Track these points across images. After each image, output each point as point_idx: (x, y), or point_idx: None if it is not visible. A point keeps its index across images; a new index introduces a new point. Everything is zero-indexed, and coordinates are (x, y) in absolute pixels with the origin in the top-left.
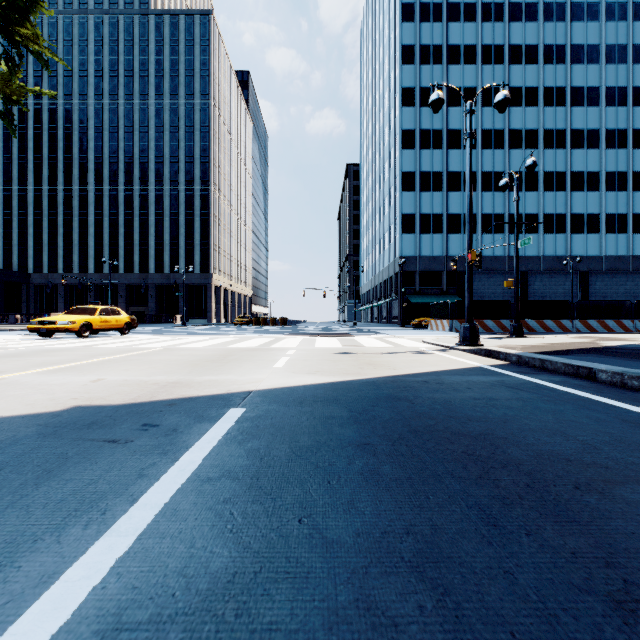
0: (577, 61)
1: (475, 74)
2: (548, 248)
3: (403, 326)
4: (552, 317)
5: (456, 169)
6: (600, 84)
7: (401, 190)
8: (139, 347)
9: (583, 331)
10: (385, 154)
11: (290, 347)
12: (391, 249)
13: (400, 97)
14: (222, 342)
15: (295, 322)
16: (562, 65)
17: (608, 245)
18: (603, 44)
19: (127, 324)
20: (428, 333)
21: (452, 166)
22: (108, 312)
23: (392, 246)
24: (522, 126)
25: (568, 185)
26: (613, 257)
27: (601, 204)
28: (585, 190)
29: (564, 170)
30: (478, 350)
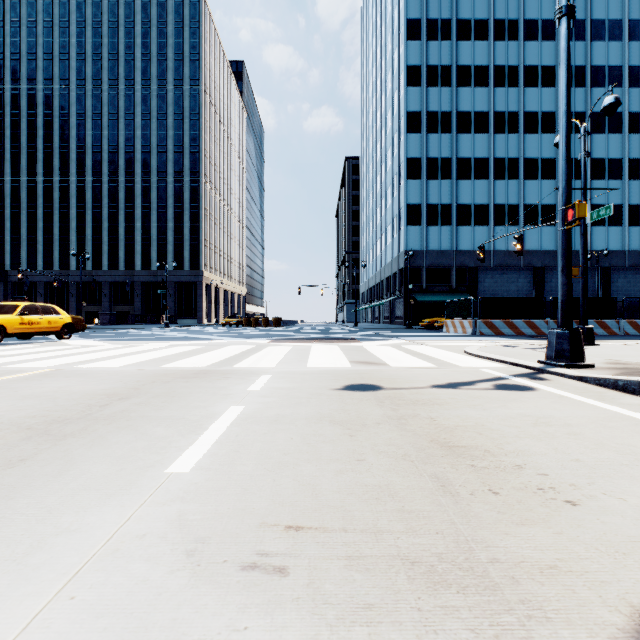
0: (598, 38)
1: (487, 51)
2: None
3: (410, 327)
4: (595, 317)
5: (466, 155)
6: (623, 63)
7: (406, 178)
8: (12, 367)
9: (632, 334)
10: (387, 141)
11: (265, 367)
12: (394, 243)
13: (405, 76)
14: (170, 354)
15: (291, 322)
16: (581, 42)
17: (631, 239)
18: (626, 19)
19: (68, 326)
20: (451, 337)
21: (462, 152)
22: (36, 310)
23: (396, 240)
24: (538, 108)
25: (588, 173)
26: (637, 252)
27: (624, 194)
28: (606, 178)
29: None
30: (632, 384)
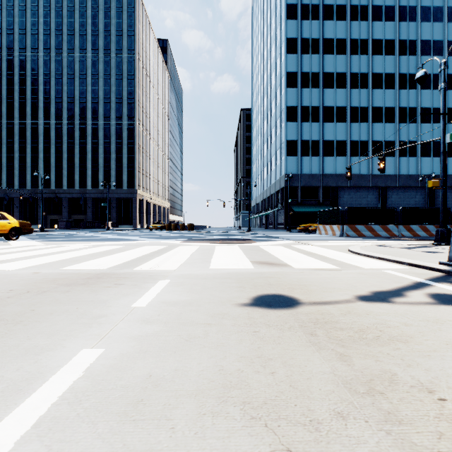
0: (425, 19)
1: (345, 28)
2: (403, 168)
3: (290, 231)
4: (434, 223)
5: (330, 104)
6: (443, 38)
7: (286, 121)
8: None
9: None
10: (272, 95)
11: (167, 269)
12: (277, 169)
13: (285, 46)
14: (85, 254)
15: (201, 227)
16: (414, 22)
17: (449, 166)
18: (446, 6)
19: (15, 229)
20: (326, 238)
21: (327, 102)
22: None
23: (278, 167)
24: (382, 70)
25: (418, 118)
26: None
27: None
28: (432, 122)
29: (415, 106)
30: None
